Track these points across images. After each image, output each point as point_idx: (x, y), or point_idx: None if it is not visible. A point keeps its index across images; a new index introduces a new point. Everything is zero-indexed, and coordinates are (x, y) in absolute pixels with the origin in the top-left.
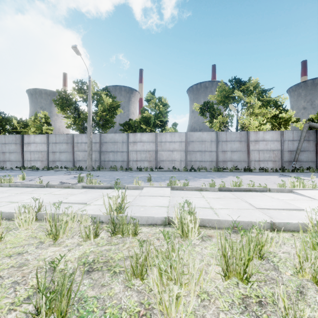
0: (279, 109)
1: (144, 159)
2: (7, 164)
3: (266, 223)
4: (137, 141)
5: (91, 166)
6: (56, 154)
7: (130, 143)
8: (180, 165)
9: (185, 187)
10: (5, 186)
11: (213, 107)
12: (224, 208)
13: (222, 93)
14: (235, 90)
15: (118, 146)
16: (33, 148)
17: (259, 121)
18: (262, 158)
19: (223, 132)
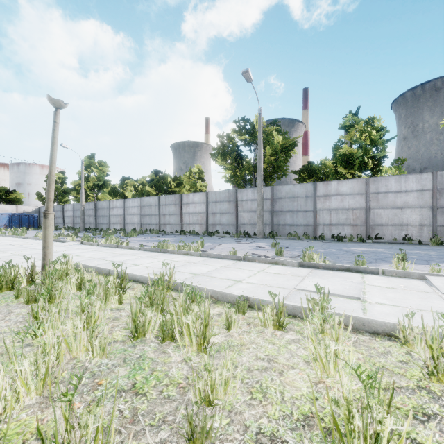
0: None
1: (343, 222)
2: (167, 227)
3: None
4: (331, 194)
5: (262, 231)
6: (217, 216)
7: (319, 198)
8: (420, 234)
9: None
10: (195, 254)
11: None
12: None
13: None
14: None
15: (299, 203)
16: (191, 209)
17: None
18: None
19: None
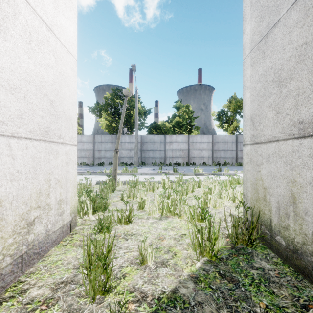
0: None
1: (178, 156)
2: None
3: None
4: (173, 142)
5: (138, 162)
6: (102, 152)
7: (167, 143)
8: (208, 161)
9: None
10: (137, 174)
11: (227, 114)
12: None
13: (237, 103)
14: None
15: (157, 146)
16: (79, 146)
17: None
18: None
19: (241, 135)
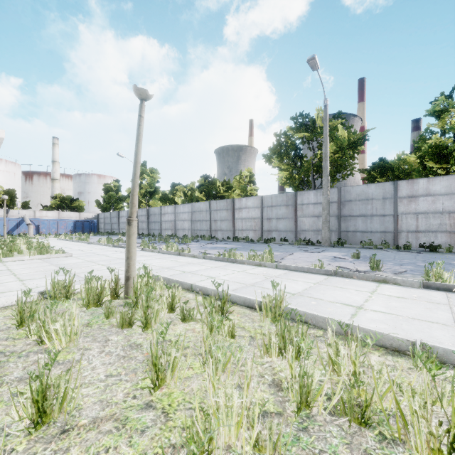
0: None
1: (436, 228)
2: (218, 233)
3: None
4: (419, 195)
5: (328, 239)
6: (272, 222)
7: (402, 200)
8: None
9: None
10: (269, 266)
11: None
12: None
13: None
14: None
15: (374, 206)
16: (244, 214)
17: None
18: None
19: None
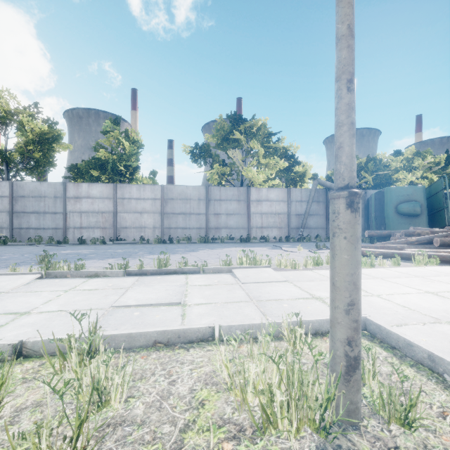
0: (291, 161)
1: (94, 225)
2: None
3: (5, 347)
4: (83, 197)
5: None
6: None
7: (70, 200)
8: (153, 234)
9: (70, 272)
10: None
11: (210, 152)
12: (51, 311)
13: (220, 132)
14: (234, 130)
15: (47, 204)
16: None
17: (267, 175)
18: (266, 223)
19: (216, 188)
